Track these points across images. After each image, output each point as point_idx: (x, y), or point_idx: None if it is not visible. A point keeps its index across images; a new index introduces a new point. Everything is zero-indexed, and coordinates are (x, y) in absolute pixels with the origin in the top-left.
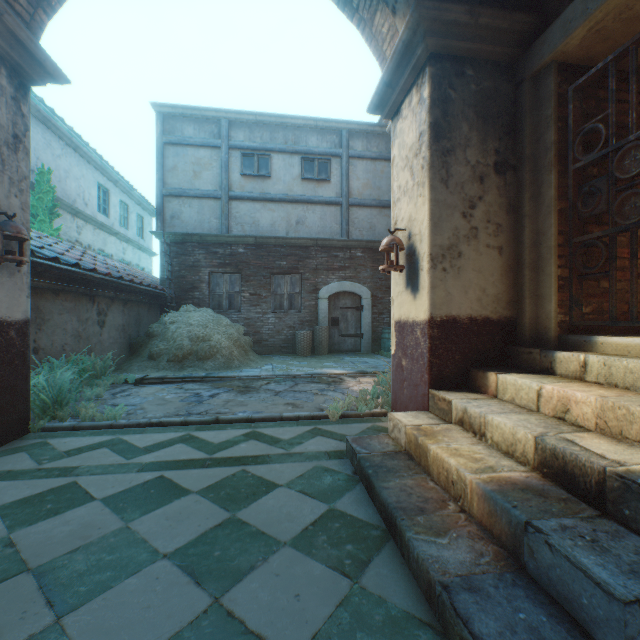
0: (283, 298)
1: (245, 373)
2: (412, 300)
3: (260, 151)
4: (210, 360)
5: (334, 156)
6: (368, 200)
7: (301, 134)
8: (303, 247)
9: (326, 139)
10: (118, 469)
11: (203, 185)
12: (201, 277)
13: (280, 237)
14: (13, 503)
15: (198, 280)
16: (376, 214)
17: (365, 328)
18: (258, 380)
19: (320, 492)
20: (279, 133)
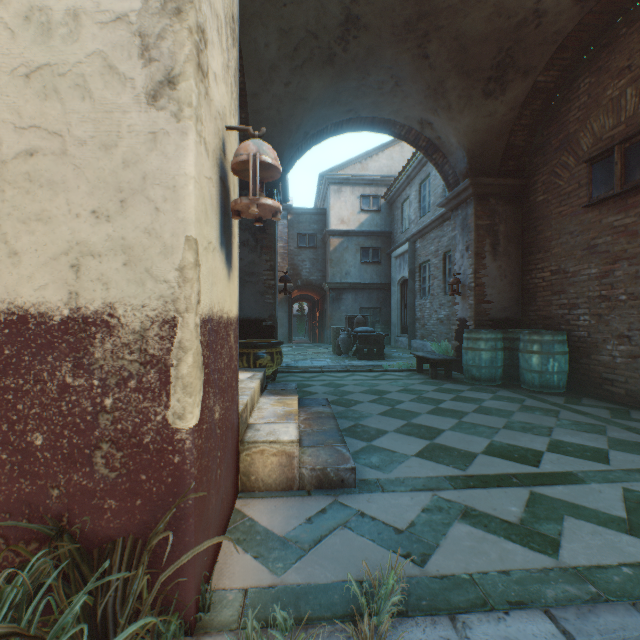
0: None
1: None
2: (228, 279)
3: None
4: None
5: None
6: None
7: None
8: None
9: None
10: (599, 474)
11: None
12: None
13: None
14: (602, 450)
15: None
16: None
17: None
18: None
19: (379, 450)
20: None
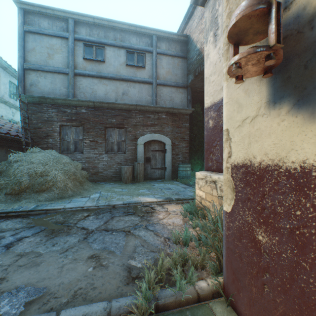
0: (113, 144)
1: (71, 204)
2: (301, 124)
3: (97, 44)
4: (45, 192)
5: (147, 52)
6: (169, 82)
7: (125, 35)
8: (127, 110)
9: (142, 40)
10: None
11: (55, 64)
12: (53, 128)
13: (111, 102)
14: None
15: (51, 130)
16: (174, 91)
17: (167, 164)
18: (80, 212)
19: None
20: (110, 33)
